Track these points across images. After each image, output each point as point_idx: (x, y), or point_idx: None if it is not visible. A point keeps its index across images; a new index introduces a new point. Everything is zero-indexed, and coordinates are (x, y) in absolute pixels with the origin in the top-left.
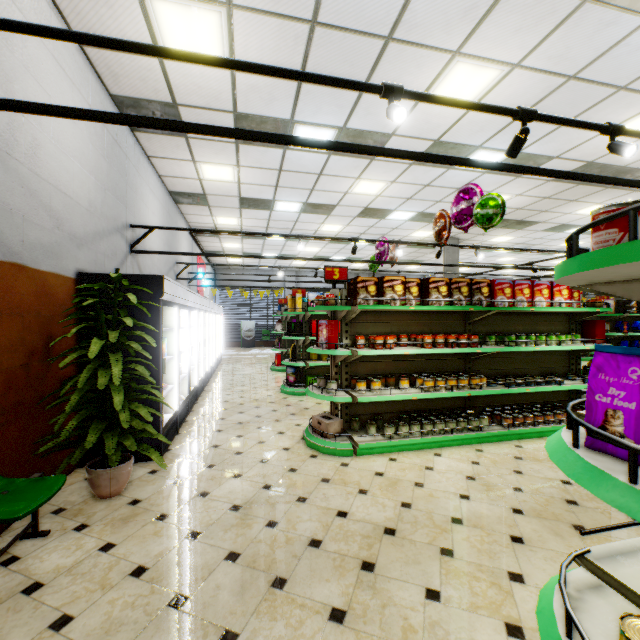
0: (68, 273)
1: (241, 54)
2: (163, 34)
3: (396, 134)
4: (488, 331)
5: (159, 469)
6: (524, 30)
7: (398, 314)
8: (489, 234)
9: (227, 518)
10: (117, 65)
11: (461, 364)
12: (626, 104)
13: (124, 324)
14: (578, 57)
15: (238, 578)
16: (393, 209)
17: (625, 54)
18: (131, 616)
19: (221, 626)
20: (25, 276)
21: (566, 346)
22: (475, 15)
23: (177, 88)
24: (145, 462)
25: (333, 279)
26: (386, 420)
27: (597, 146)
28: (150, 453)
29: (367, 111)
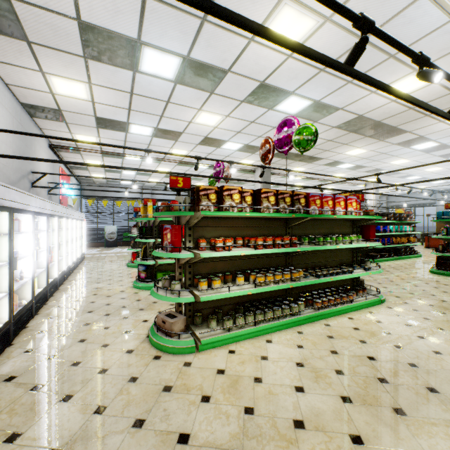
0: None
1: None
2: None
3: (231, 71)
4: (301, 233)
5: None
6: None
7: (234, 220)
8: (291, 165)
9: None
10: None
11: (283, 260)
12: (391, 71)
13: None
14: None
15: None
16: (226, 140)
17: (401, 25)
18: None
19: None
20: None
21: (355, 244)
22: None
23: None
24: None
25: (177, 187)
26: (224, 311)
27: (367, 103)
28: None
29: (208, 42)
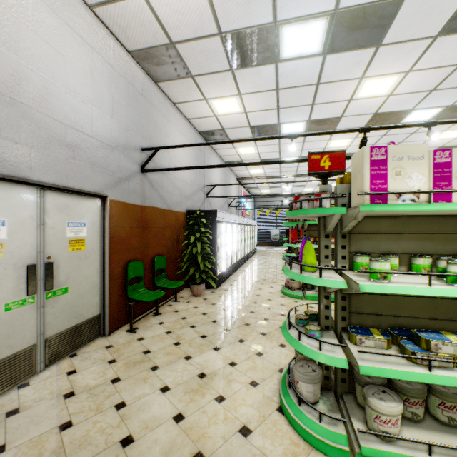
0: (184, 211)
1: (248, 107)
2: (216, 109)
3: (344, 116)
4: None
5: (215, 292)
6: (401, 58)
7: None
8: None
9: (236, 308)
10: (200, 122)
11: None
12: None
13: (202, 231)
14: (456, 56)
15: (234, 321)
16: None
17: None
18: (201, 321)
19: (225, 328)
20: (172, 214)
21: None
22: (363, 63)
23: (223, 123)
24: (210, 289)
25: None
26: None
27: None
28: (210, 281)
29: (320, 111)
